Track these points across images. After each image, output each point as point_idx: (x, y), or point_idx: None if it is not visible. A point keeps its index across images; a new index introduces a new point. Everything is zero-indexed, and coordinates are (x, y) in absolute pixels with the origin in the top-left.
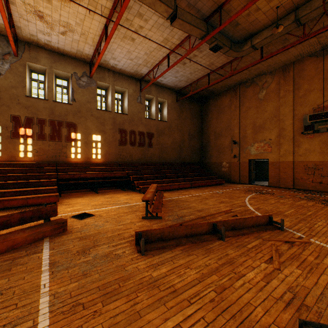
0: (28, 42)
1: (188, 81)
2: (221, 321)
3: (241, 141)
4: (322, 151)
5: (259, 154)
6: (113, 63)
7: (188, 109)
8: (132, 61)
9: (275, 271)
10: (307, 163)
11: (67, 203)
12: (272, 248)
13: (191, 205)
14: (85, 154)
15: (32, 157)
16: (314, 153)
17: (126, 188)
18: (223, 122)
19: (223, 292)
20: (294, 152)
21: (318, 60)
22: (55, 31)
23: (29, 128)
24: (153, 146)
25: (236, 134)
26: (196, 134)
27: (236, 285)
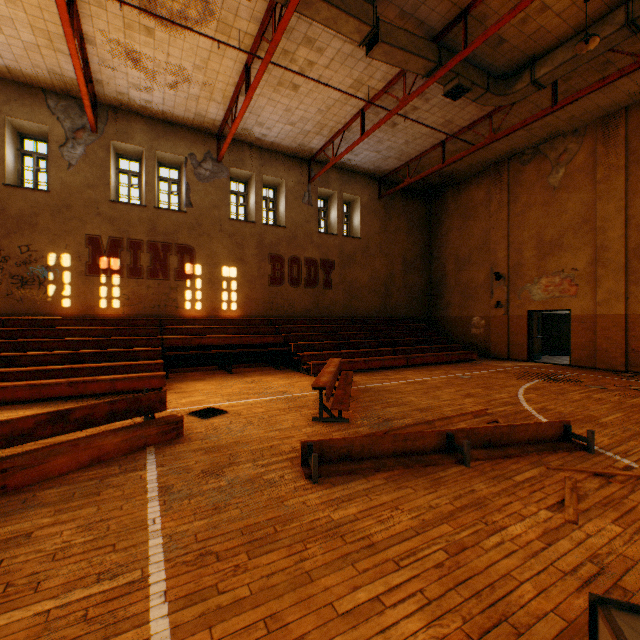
0: (114, 106)
1: (402, 157)
2: (454, 599)
3: (512, 273)
4: None
5: (550, 300)
6: (259, 133)
7: (403, 212)
8: (295, 126)
9: (567, 525)
10: None
11: (180, 390)
12: (566, 484)
13: (407, 399)
14: (209, 302)
15: (120, 307)
16: None
17: (282, 365)
18: (473, 237)
19: (460, 554)
20: (629, 296)
21: None
22: (158, 82)
23: (116, 257)
24: (333, 286)
25: (501, 260)
26: (417, 261)
27: (486, 543)
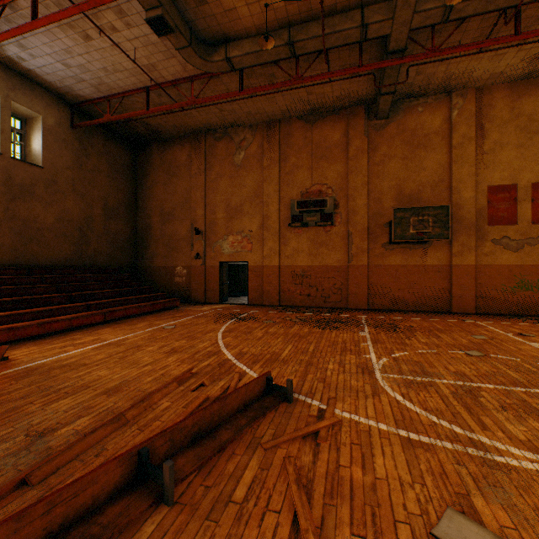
0: None
1: (102, 88)
2: None
3: (209, 230)
4: (310, 252)
5: (236, 254)
6: None
7: (105, 153)
8: None
9: None
10: (296, 269)
11: None
12: (290, 474)
13: (94, 375)
14: None
15: None
16: (303, 255)
17: None
18: (177, 193)
19: None
20: (281, 253)
21: (307, 127)
22: None
23: None
24: None
25: (200, 217)
26: (122, 209)
27: None
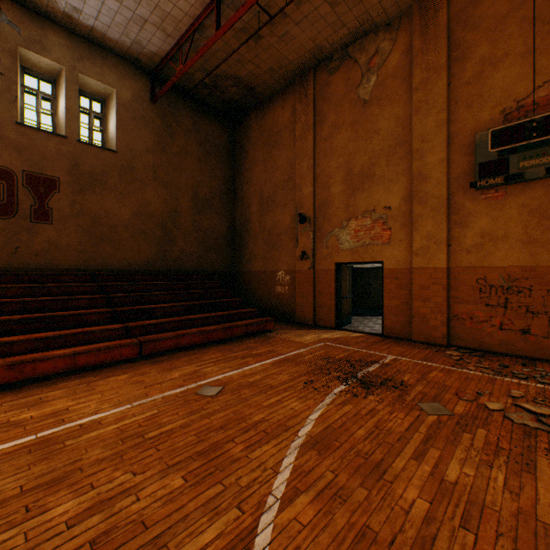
0: None
1: (168, 27)
2: None
3: (319, 215)
4: (530, 237)
5: (361, 249)
6: None
7: (193, 131)
8: None
9: None
10: (488, 274)
11: None
12: None
13: None
14: None
15: None
16: (508, 243)
17: None
18: (278, 170)
19: None
20: (452, 243)
21: None
22: None
23: None
24: (57, 219)
25: (307, 198)
26: (216, 200)
27: None
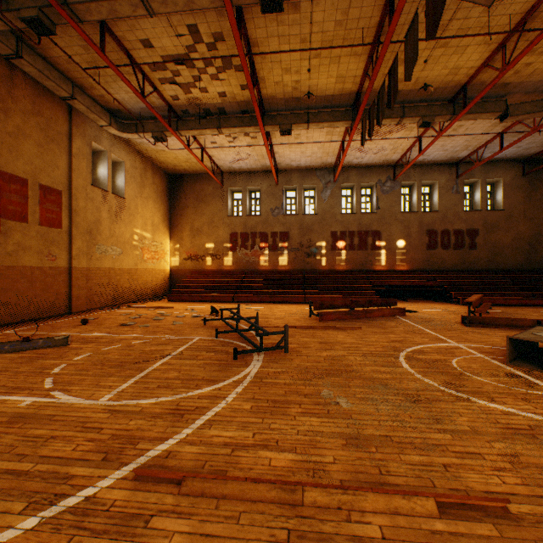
0: (342, 167)
1: None
2: None
3: None
4: None
5: None
6: (420, 159)
7: None
8: (446, 151)
9: None
10: None
11: None
12: None
13: (529, 317)
14: (388, 261)
15: (344, 265)
16: None
17: (437, 300)
18: None
19: None
20: None
21: None
22: (368, 154)
23: (343, 240)
24: (477, 247)
25: None
26: None
27: None
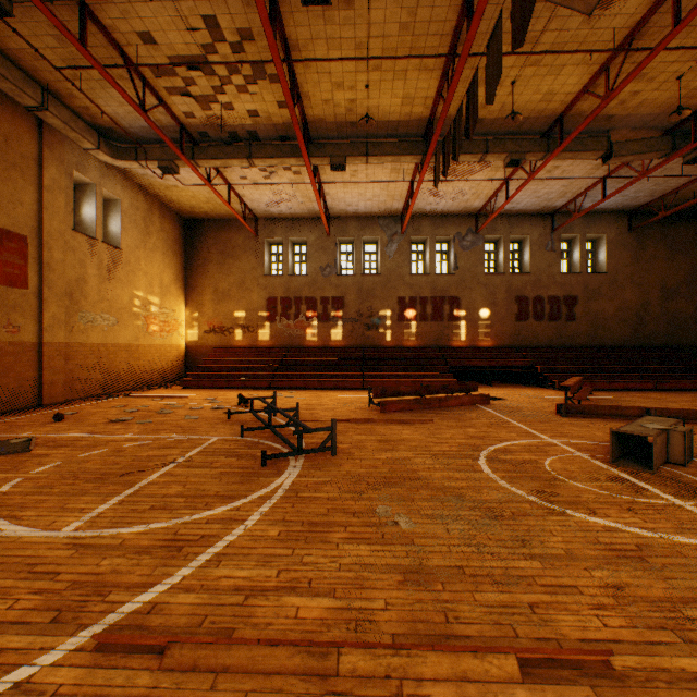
0: (412, 215)
1: (654, 194)
2: None
3: None
4: None
5: None
6: (508, 207)
7: (660, 239)
8: (540, 198)
9: None
10: None
11: None
12: None
13: (636, 404)
14: (469, 336)
15: (415, 340)
16: None
17: (528, 383)
18: None
19: None
20: None
21: None
22: (444, 199)
23: (412, 309)
24: (576, 318)
25: None
26: (681, 287)
27: None
